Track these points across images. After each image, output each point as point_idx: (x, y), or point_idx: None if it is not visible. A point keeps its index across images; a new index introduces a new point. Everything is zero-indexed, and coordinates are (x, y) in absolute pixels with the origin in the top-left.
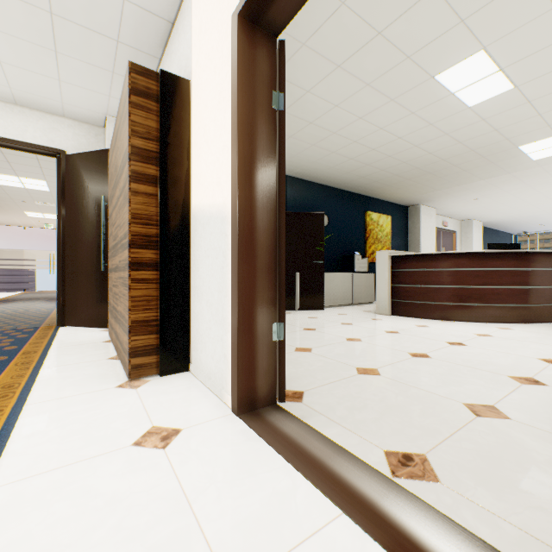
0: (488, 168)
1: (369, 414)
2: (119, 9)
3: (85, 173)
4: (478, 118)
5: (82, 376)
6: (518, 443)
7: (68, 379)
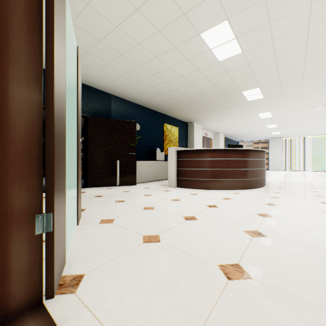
0: (228, 103)
1: (139, 298)
2: None
3: None
4: (223, 70)
5: None
6: (262, 312)
7: None
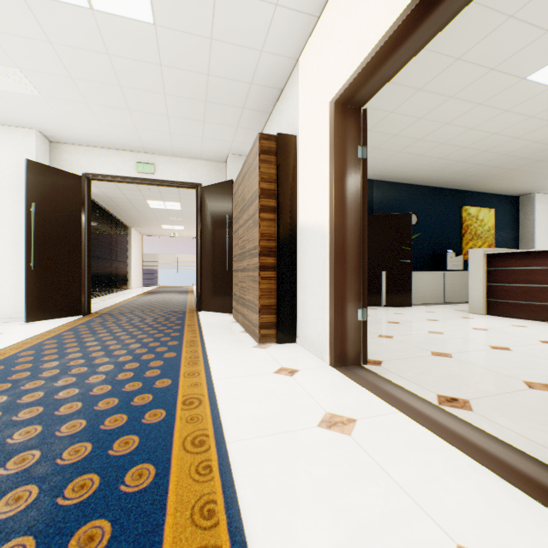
0: None
1: (432, 377)
2: (247, 90)
3: (215, 199)
4: None
5: (229, 340)
6: None
7: (222, 341)
